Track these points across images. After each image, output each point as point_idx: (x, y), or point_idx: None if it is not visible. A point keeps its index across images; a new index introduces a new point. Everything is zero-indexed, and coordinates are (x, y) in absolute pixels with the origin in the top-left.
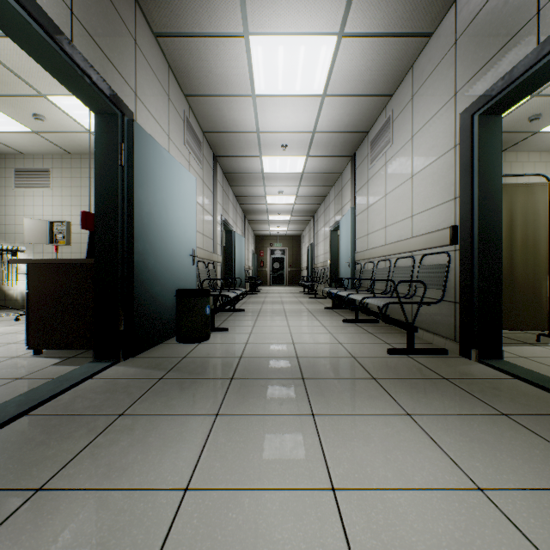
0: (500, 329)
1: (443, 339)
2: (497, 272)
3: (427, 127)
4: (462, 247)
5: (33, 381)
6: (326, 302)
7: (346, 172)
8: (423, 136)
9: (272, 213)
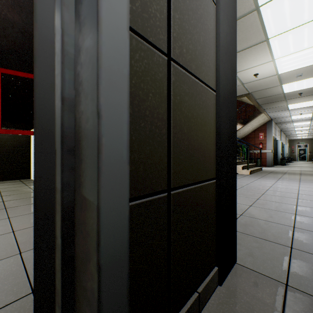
0: None
1: None
2: None
3: None
4: None
5: None
6: None
7: None
8: None
9: (298, 134)
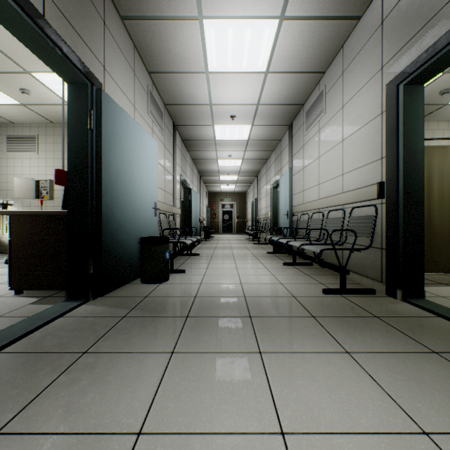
0: (422, 272)
1: (370, 281)
2: (419, 223)
3: (356, 98)
4: (388, 200)
5: (11, 319)
6: (268, 248)
7: (285, 138)
8: (352, 105)
9: (223, 174)
